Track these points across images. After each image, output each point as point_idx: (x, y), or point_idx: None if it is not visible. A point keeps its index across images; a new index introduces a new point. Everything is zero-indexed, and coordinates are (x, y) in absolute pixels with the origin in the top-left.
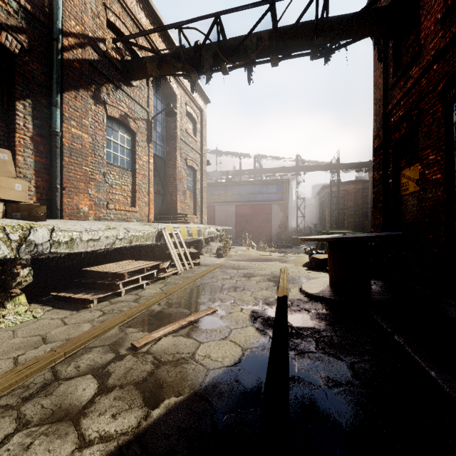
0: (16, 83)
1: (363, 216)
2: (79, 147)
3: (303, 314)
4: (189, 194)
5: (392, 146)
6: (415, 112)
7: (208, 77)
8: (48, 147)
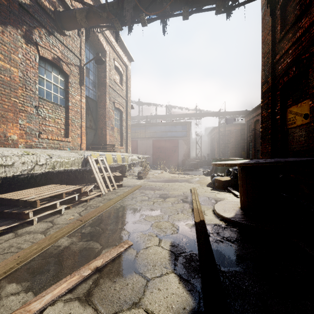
0: None
1: (241, 149)
2: (7, 79)
3: (227, 247)
4: (116, 129)
5: (280, 88)
6: (306, 55)
7: (129, 29)
8: None
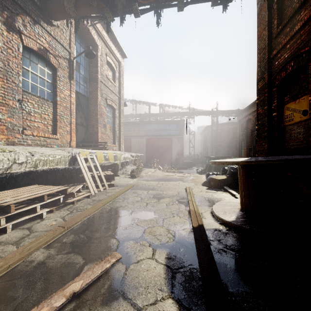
0: None
1: (233, 147)
2: None
3: (232, 258)
4: (109, 127)
5: (277, 84)
6: (305, 49)
7: (122, 20)
8: None
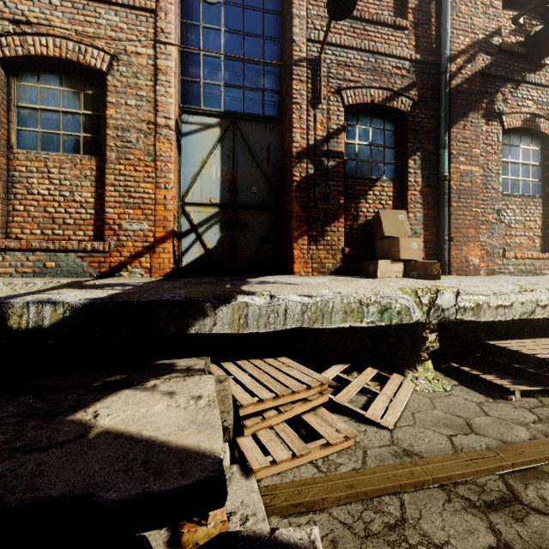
0: (407, 142)
1: None
2: (468, 185)
3: None
4: None
5: None
6: None
7: None
8: (434, 196)
